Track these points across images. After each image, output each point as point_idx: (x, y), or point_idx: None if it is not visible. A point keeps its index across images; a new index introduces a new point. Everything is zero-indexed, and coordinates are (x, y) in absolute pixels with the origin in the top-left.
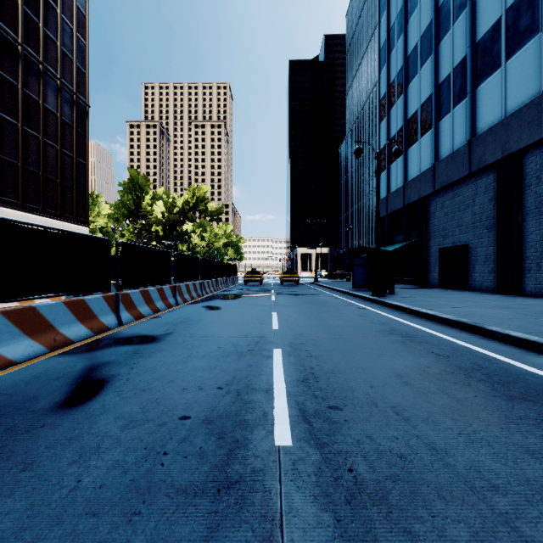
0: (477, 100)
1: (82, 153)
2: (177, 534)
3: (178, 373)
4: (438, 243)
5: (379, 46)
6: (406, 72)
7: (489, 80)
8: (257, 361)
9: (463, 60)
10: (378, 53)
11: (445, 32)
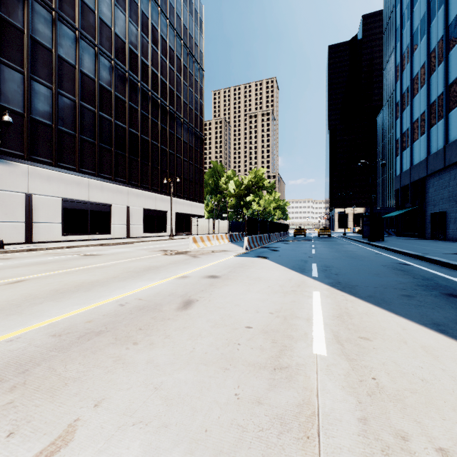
0: (449, 121)
1: (201, 163)
2: (301, 254)
3: (290, 250)
4: (430, 209)
5: (395, 64)
6: (412, 89)
7: (454, 110)
8: (308, 250)
9: (442, 93)
10: (395, 69)
11: (433, 71)
